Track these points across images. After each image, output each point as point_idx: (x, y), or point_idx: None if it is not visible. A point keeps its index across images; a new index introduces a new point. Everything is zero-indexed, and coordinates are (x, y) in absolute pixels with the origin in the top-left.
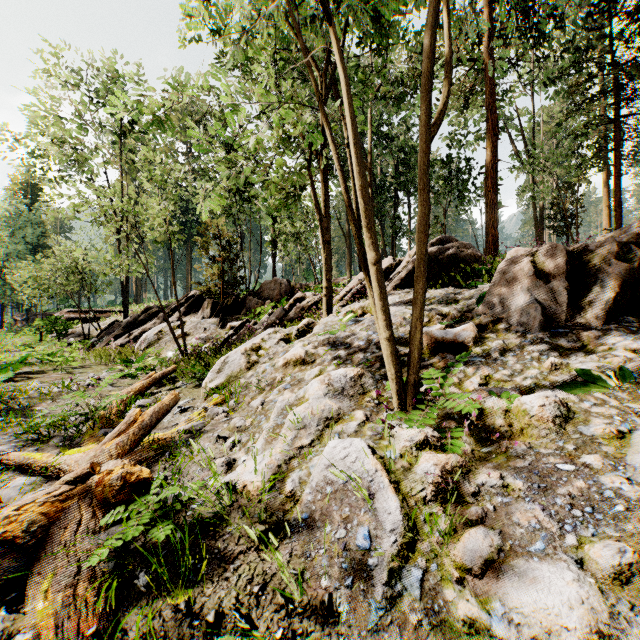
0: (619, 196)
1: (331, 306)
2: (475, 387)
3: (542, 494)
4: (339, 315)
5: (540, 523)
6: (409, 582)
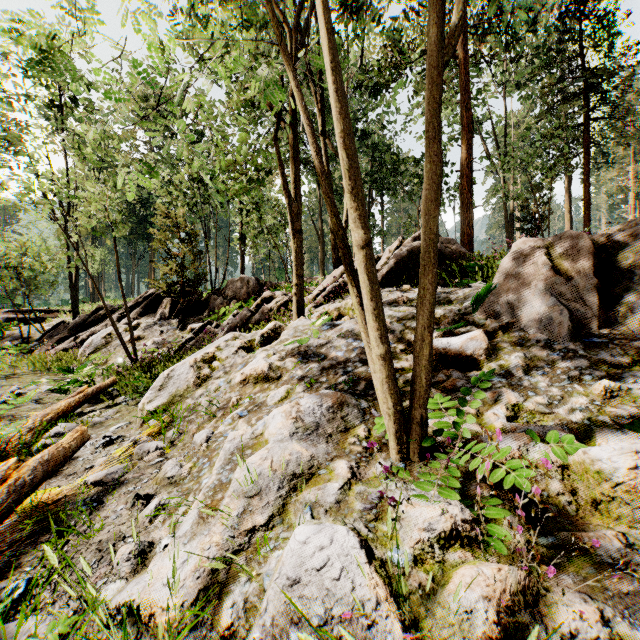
0: (589, 198)
1: (302, 307)
2: (502, 422)
3: None
4: (312, 317)
5: None
6: None
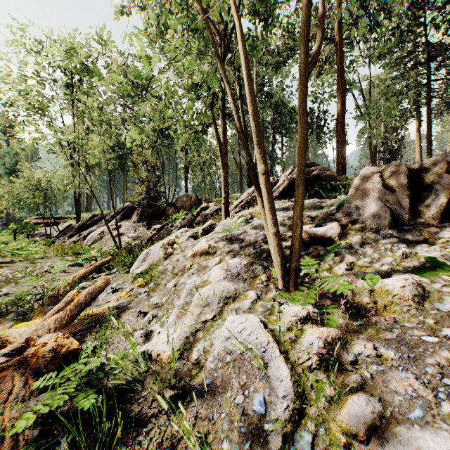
0: (430, 136)
1: (228, 212)
2: (343, 272)
3: (413, 364)
4: (234, 219)
5: (416, 391)
6: (301, 445)
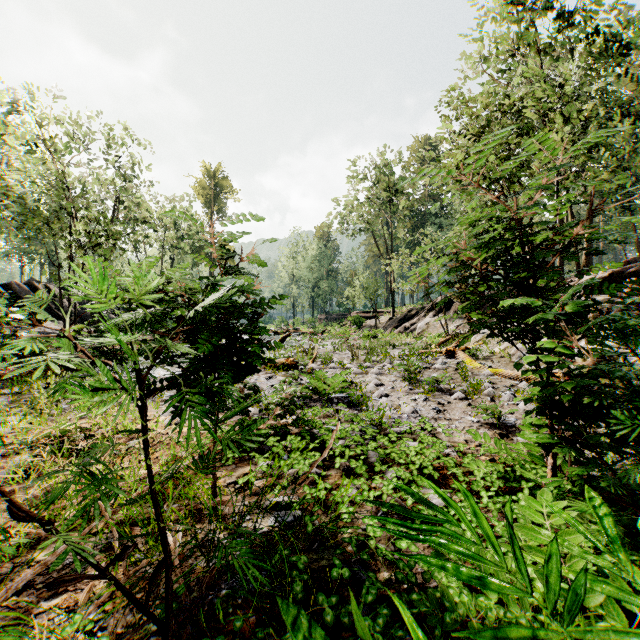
0: None
1: None
2: None
3: None
4: None
5: None
6: None
